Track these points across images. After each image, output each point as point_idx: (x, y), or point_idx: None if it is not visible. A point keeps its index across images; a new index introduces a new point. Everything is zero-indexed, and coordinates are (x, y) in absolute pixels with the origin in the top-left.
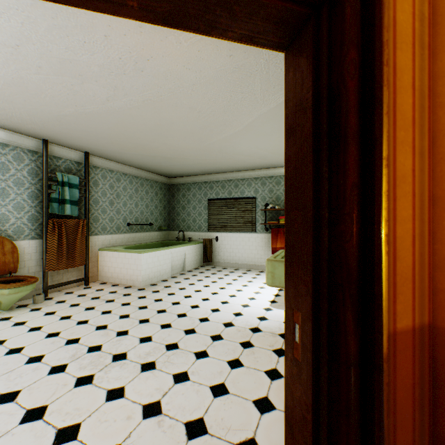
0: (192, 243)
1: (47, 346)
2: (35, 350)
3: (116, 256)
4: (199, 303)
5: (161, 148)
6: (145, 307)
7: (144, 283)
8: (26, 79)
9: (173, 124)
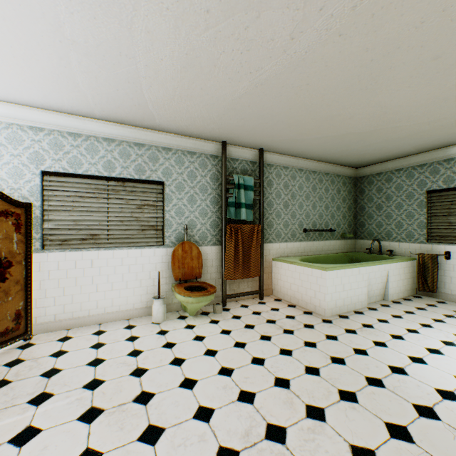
0: (397, 260)
1: (218, 392)
2: (206, 392)
3: (291, 270)
4: (453, 387)
5: (357, 116)
6: (341, 361)
7: (328, 311)
8: (197, 49)
9: (398, 48)
